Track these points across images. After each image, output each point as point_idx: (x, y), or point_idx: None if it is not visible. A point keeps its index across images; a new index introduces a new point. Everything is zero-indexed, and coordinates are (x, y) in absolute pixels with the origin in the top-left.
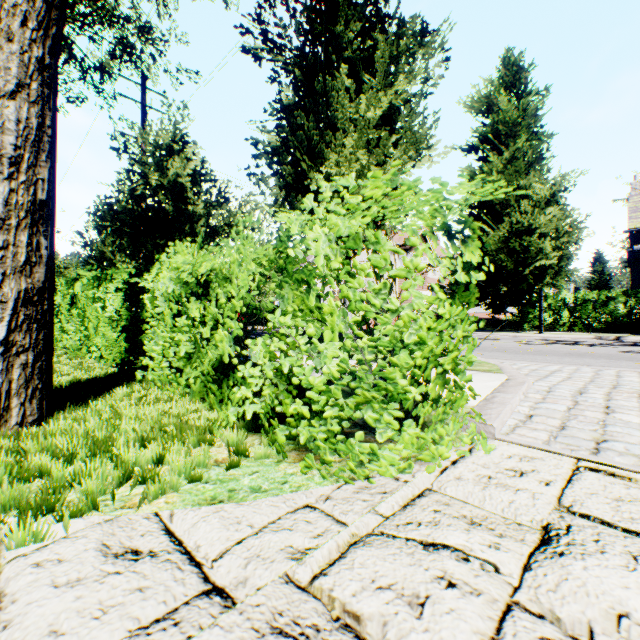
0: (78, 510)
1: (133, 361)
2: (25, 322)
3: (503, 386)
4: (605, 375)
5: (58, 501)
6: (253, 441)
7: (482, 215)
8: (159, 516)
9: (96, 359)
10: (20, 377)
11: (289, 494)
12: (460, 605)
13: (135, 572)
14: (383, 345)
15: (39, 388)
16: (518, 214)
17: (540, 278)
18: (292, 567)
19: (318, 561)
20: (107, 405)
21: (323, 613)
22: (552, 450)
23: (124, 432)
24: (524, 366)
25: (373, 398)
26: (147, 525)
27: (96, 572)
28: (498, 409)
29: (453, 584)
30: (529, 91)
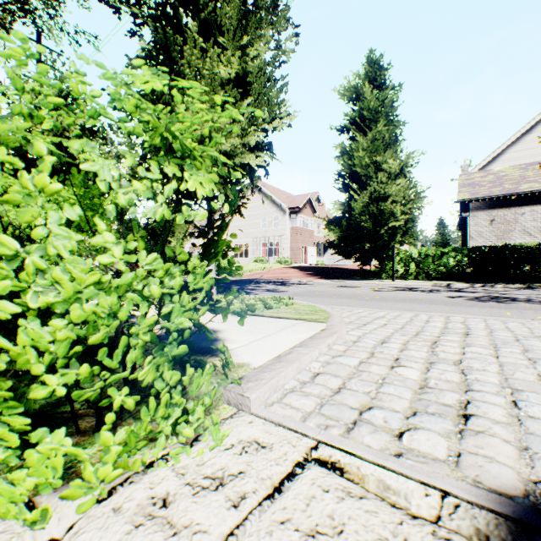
0: None
1: None
2: None
3: (312, 338)
4: (417, 321)
5: None
6: None
7: (352, 184)
8: None
9: None
10: None
11: None
12: None
13: None
14: None
15: None
16: (375, 183)
17: (393, 237)
18: None
19: None
20: None
21: None
22: (300, 430)
23: None
24: (357, 313)
25: None
26: None
27: None
28: (278, 371)
29: None
30: (387, 86)
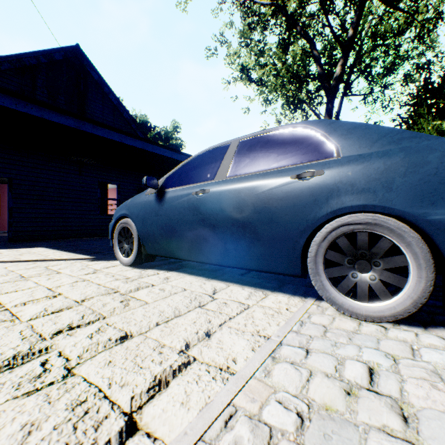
0: None
1: None
2: None
3: None
4: None
5: None
6: None
7: None
8: None
9: None
10: None
11: None
12: None
13: None
14: None
15: None
16: None
17: None
18: None
19: None
20: None
21: None
22: None
23: None
24: None
25: None
26: None
27: None
28: None
29: None
30: None
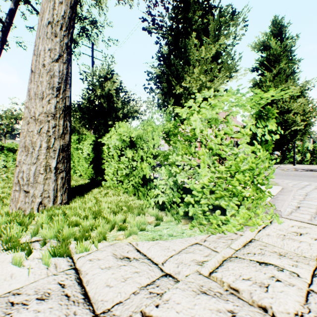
0: (99, 239)
1: (96, 177)
2: (62, 159)
3: (281, 192)
4: None
5: (89, 235)
6: (162, 214)
7: None
8: (132, 244)
9: (78, 176)
10: (60, 183)
11: (187, 238)
12: (283, 289)
13: (131, 265)
14: (232, 170)
15: (67, 188)
16: (281, 103)
17: (294, 136)
18: (199, 268)
19: (210, 266)
20: (92, 196)
21: (219, 287)
22: (314, 223)
23: (103, 208)
24: (289, 182)
25: (225, 195)
26: (129, 247)
27: (115, 264)
28: (281, 203)
29: (277, 280)
30: (287, 37)
